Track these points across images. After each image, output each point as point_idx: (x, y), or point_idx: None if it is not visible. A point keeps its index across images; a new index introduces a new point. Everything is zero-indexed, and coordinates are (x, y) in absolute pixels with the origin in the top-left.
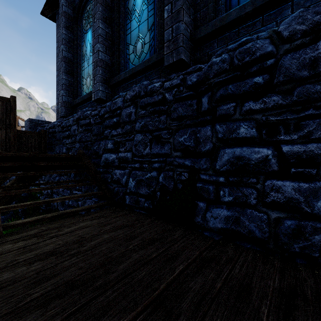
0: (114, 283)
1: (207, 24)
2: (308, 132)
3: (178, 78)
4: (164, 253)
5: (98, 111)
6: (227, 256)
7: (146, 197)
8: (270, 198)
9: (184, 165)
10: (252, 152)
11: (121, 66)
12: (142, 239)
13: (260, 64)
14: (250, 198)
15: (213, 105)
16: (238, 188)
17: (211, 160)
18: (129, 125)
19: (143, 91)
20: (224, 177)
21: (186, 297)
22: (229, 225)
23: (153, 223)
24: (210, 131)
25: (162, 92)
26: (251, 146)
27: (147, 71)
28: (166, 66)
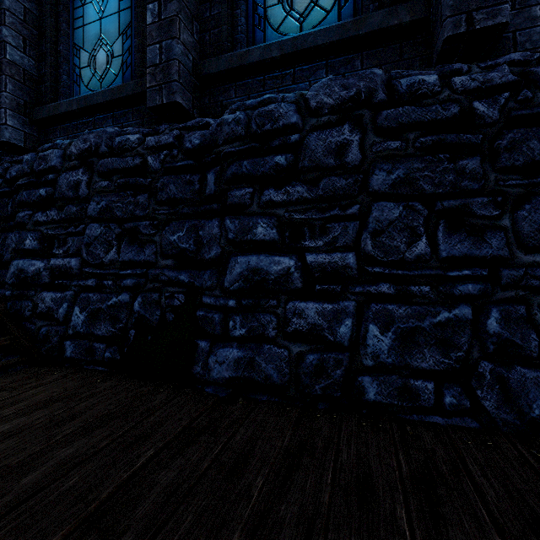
0: (0, 516)
1: (219, 56)
2: (334, 238)
3: (170, 133)
4: (125, 435)
5: (3, 169)
6: (231, 418)
7: (109, 340)
8: (292, 327)
9: (178, 282)
10: (271, 262)
11: (61, 87)
12: (86, 420)
13: (282, 138)
14: (268, 329)
15: (223, 187)
16: (255, 315)
17: (219, 273)
18: (75, 205)
19: (106, 145)
20: (236, 299)
21: (147, 498)
22: (240, 371)
23: (118, 387)
24: (218, 227)
25: (142, 153)
26: (271, 253)
27: (117, 108)
28: (151, 109)
